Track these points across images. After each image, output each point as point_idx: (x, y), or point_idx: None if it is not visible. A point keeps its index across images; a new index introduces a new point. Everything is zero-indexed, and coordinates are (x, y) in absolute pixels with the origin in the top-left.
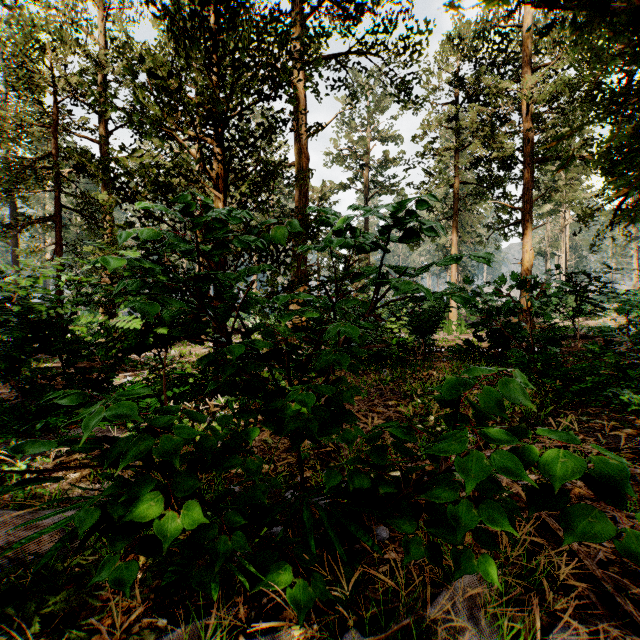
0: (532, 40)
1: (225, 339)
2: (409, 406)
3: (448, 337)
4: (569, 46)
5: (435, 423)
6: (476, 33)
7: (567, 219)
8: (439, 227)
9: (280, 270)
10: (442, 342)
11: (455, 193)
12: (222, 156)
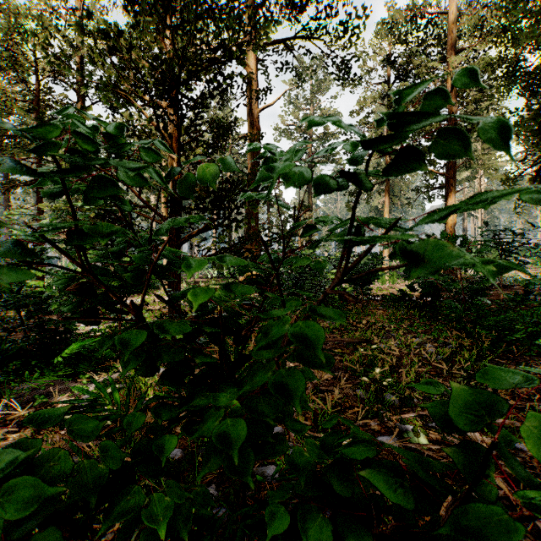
0: (455, 26)
1: (137, 312)
2: (353, 357)
3: (381, 286)
4: (512, 6)
5: (380, 376)
6: (406, 21)
7: (482, 184)
8: (469, 135)
9: (231, 227)
10: (377, 291)
11: (387, 161)
12: (176, 119)
